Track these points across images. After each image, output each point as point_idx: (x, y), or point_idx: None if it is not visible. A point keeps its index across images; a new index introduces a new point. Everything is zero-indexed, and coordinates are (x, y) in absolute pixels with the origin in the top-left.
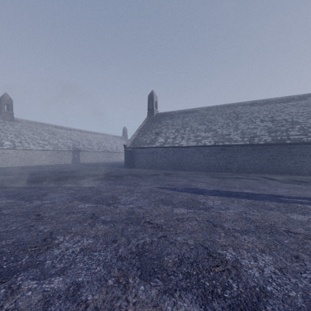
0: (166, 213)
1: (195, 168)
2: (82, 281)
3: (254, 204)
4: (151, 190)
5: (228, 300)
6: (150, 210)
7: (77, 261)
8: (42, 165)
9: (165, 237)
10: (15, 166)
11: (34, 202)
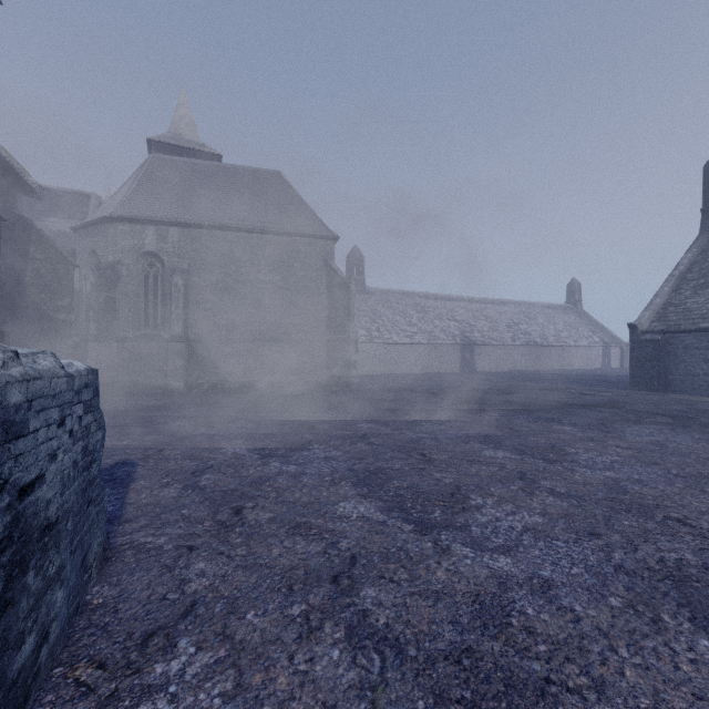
0: None
1: None
2: None
3: None
4: None
5: None
6: None
7: None
8: (410, 373)
9: None
10: (373, 375)
11: (576, 469)
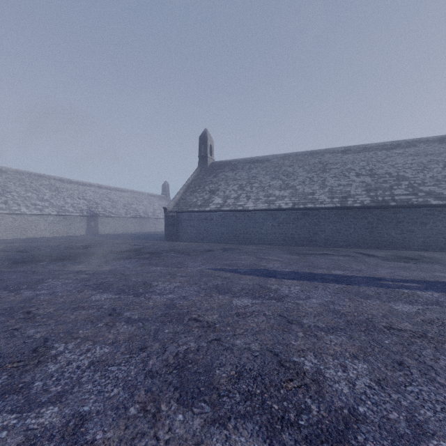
0: (222, 305)
1: (266, 241)
2: (89, 411)
3: (346, 291)
4: (201, 273)
5: (304, 429)
6: (198, 302)
7: (84, 380)
8: (39, 237)
9: (219, 340)
10: None
11: (23, 293)
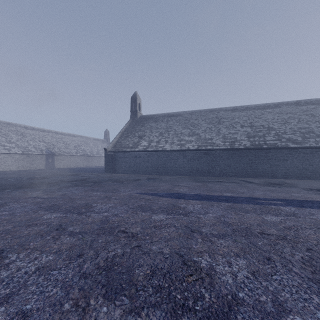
0: (144, 220)
1: (179, 172)
2: (30, 308)
3: (233, 207)
4: (130, 196)
5: (199, 313)
6: (126, 218)
7: (30, 283)
8: (7, 171)
9: (140, 247)
10: None
11: None
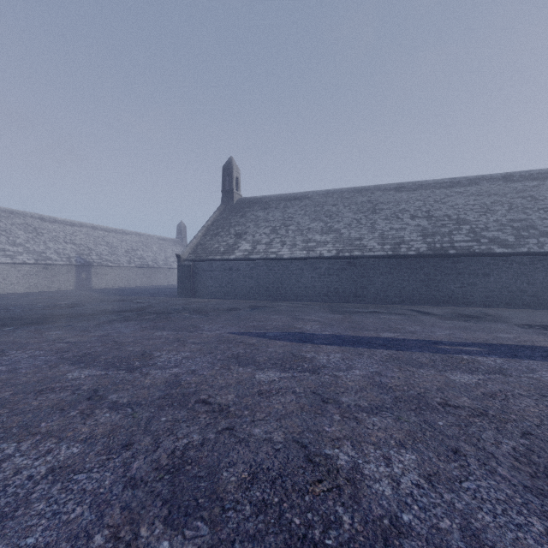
0: (241, 381)
1: (305, 296)
2: (34, 544)
3: (396, 358)
4: (220, 339)
5: None
6: (211, 377)
7: (35, 497)
8: (9, 293)
9: (232, 430)
10: None
11: None
